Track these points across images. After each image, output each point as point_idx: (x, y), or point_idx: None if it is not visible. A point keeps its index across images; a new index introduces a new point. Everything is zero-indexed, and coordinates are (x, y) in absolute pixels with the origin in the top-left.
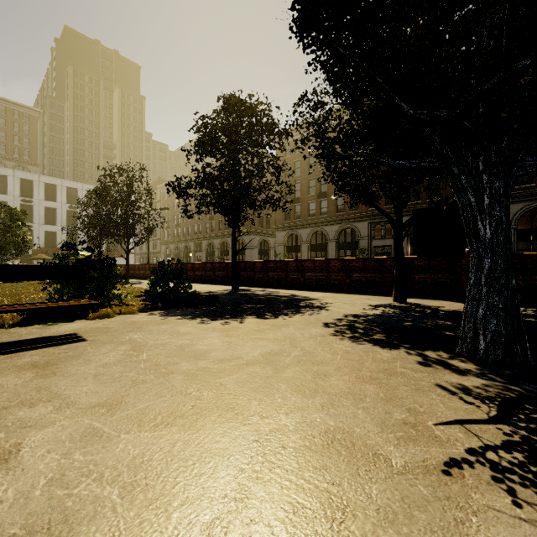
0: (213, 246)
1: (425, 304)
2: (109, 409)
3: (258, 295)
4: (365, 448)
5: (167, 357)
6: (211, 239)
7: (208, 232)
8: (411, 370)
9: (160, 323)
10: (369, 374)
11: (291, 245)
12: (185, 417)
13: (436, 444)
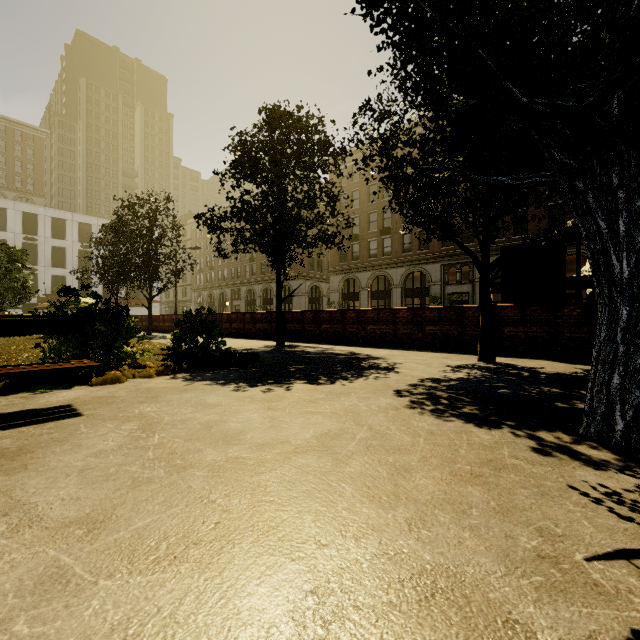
0: (254, 293)
1: (519, 364)
2: (90, 530)
3: (309, 353)
4: (488, 609)
5: (186, 440)
6: (251, 285)
7: (248, 277)
8: (526, 461)
9: (183, 390)
10: (468, 468)
11: (348, 292)
12: (202, 545)
13: (601, 600)
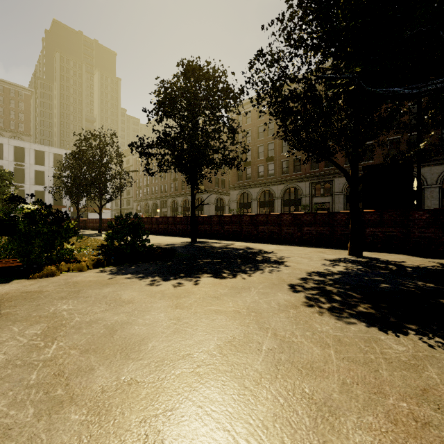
0: (177, 203)
1: (383, 258)
2: None
3: (215, 248)
4: None
5: (82, 352)
6: (175, 197)
7: (172, 191)
8: None
9: (104, 284)
10: (406, 407)
11: (243, 202)
12: None
13: None
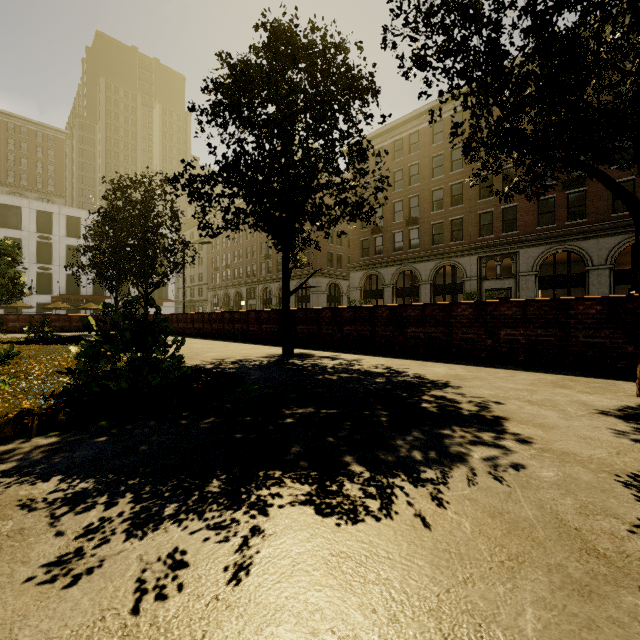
0: (270, 291)
1: None
2: None
3: (325, 371)
4: None
5: None
6: (267, 283)
7: (264, 275)
8: None
9: None
10: None
11: (370, 289)
12: None
13: None
